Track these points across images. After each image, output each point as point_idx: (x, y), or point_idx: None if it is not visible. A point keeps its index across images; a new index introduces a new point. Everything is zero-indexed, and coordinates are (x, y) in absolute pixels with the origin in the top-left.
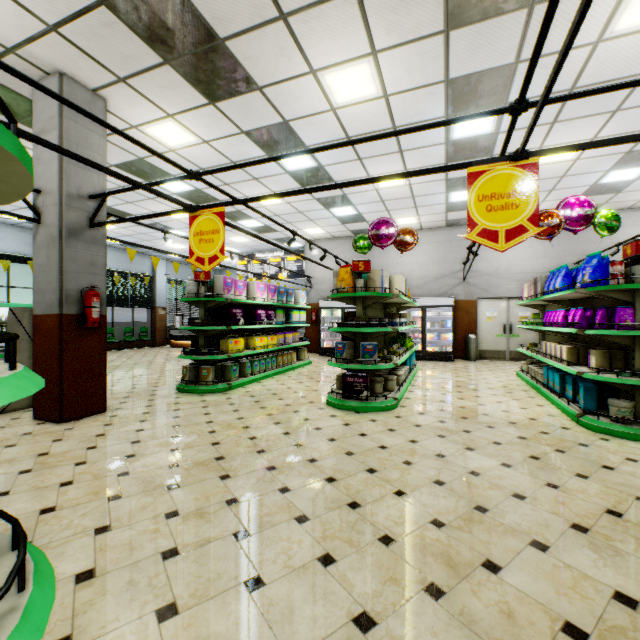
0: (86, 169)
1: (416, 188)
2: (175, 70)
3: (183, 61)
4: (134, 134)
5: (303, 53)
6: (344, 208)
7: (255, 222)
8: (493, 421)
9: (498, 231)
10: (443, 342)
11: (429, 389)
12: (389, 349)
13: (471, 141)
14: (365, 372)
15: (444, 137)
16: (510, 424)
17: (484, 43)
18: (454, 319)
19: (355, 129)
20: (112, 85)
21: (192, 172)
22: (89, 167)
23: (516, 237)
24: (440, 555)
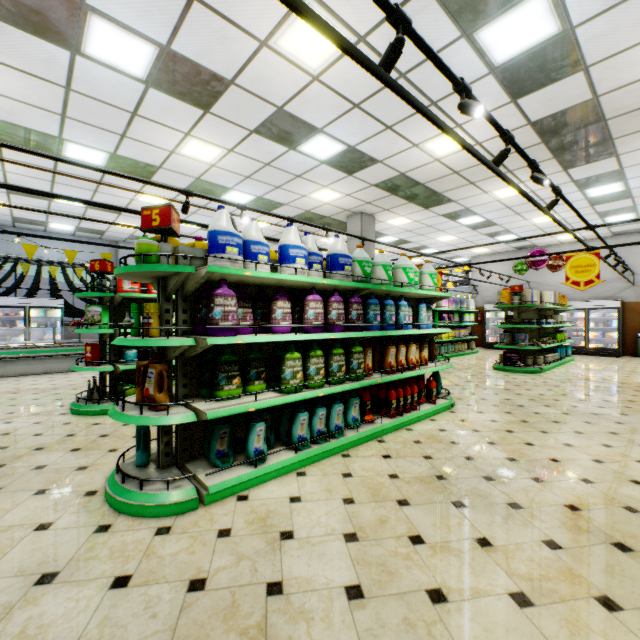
0: (368, 252)
1: (569, 220)
2: (413, 203)
3: (418, 201)
4: (379, 224)
5: (480, 189)
6: (506, 236)
7: (433, 250)
8: (607, 381)
9: (580, 282)
10: (609, 340)
11: (573, 369)
12: (539, 340)
13: (607, 195)
14: (519, 351)
15: (583, 197)
16: (618, 383)
17: (592, 168)
18: (622, 319)
19: (512, 204)
20: (380, 212)
21: (425, 254)
22: (369, 250)
23: (589, 284)
24: (537, 397)
